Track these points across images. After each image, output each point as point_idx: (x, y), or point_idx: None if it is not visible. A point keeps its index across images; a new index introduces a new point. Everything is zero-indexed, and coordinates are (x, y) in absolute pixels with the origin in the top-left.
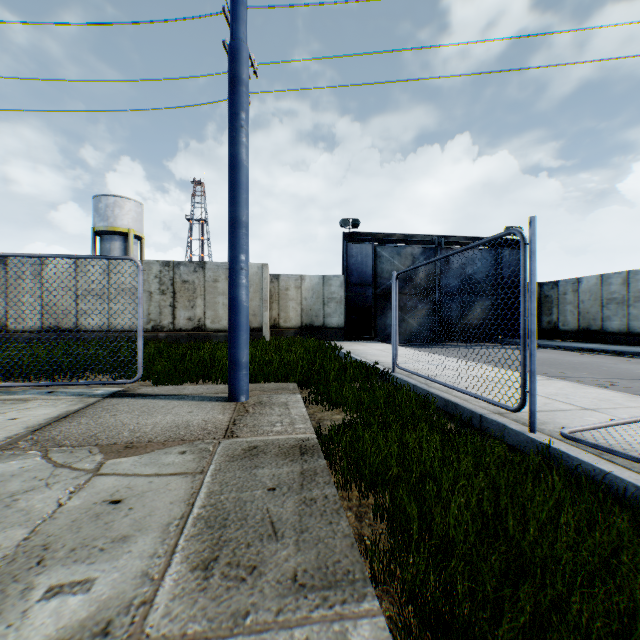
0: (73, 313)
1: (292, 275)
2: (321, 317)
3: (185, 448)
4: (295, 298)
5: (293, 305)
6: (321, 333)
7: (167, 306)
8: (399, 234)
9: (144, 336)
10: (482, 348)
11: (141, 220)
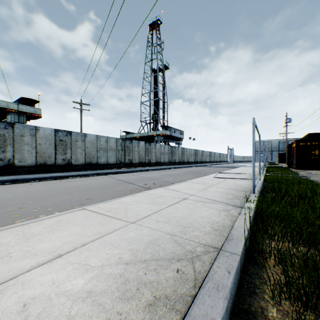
0: None
1: None
2: None
3: None
4: None
5: None
6: None
7: None
8: None
9: None
10: None
11: None
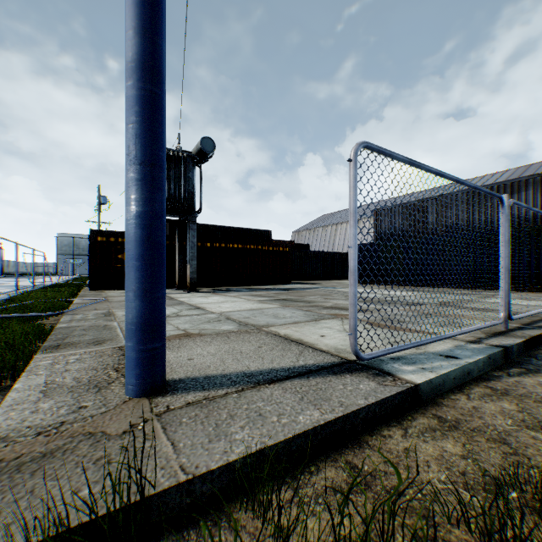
0: None
1: None
2: None
3: None
4: None
5: None
6: None
7: None
8: None
9: None
10: None
11: None
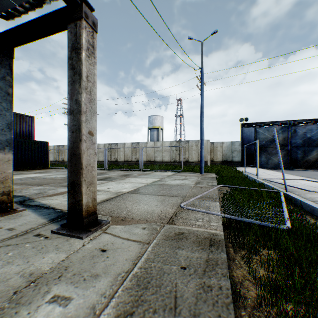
0: (153, 157)
1: (219, 142)
2: (230, 157)
3: (195, 176)
4: (220, 150)
5: (219, 153)
6: (230, 164)
7: (177, 154)
8: (268, 121)
9: (171, 163)
10: (307, 171)
11: (162, 122)
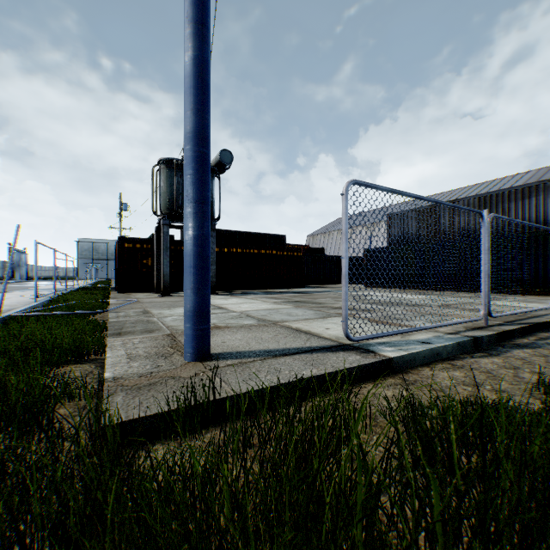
0: None
1: None
2: None
3: None
4: None
5: None
6: None
7: None
8: None
9: None
10: None
11: None
